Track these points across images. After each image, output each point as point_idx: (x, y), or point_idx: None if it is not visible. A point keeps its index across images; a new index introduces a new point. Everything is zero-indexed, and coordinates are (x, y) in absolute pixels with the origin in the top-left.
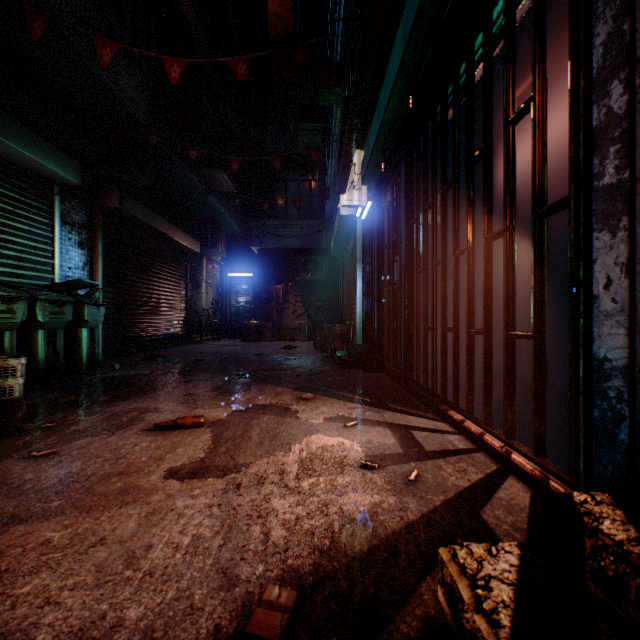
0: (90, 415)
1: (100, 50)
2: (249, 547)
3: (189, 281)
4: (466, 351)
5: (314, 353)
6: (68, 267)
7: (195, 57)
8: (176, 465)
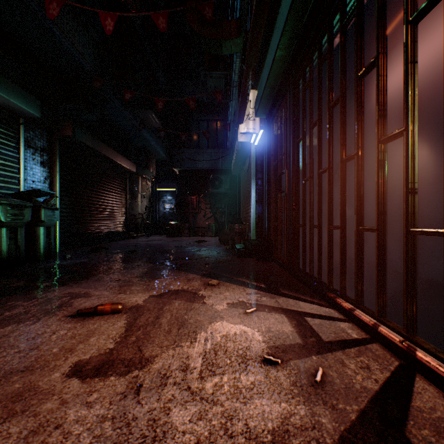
0: (27, 300)
1: (48, 5)
2: None
3: (128, 193)
4: (356, 246)
5: (219, 246)
6: (32, 180)
7: (124, 12)
8: (83, 358)
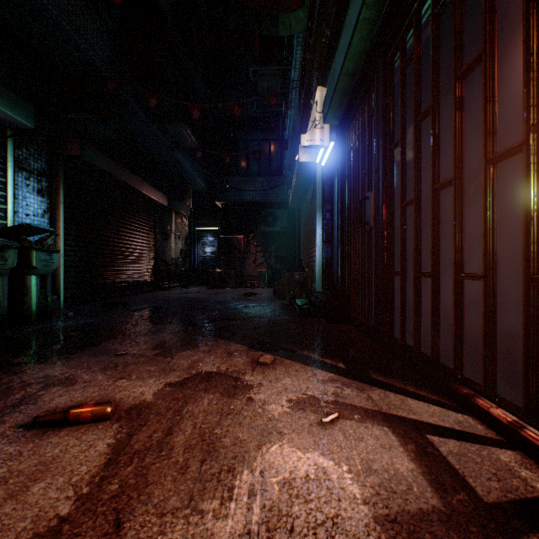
0: None
1: None
2: None
3: (158, 232)
4: (525, 311)
5: (273, 300)
6: (25, 214)
7: None
8: None
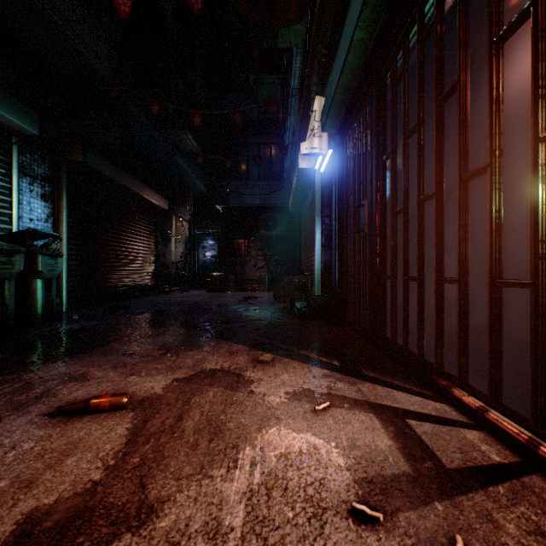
0: None
1: None
2: None
3: (159, 236)
4: (489, 310)
5: (273, 303)
6: (29, 218)
7: None
8: (43, 504)
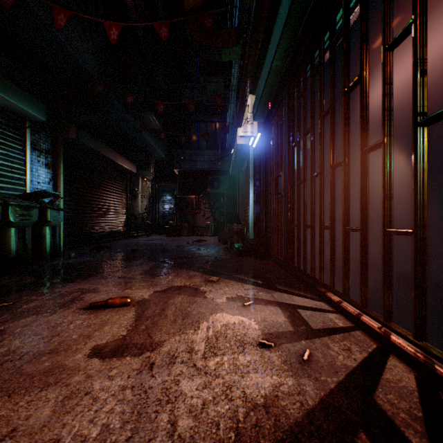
0: (41, 295)
1: (56, 16)
2: (155, 442)
3: (129, 193)
4: (343, 245)
5: (218, 245)
6: (37, 182)
7: (128, 22)
8: (101, 343)
